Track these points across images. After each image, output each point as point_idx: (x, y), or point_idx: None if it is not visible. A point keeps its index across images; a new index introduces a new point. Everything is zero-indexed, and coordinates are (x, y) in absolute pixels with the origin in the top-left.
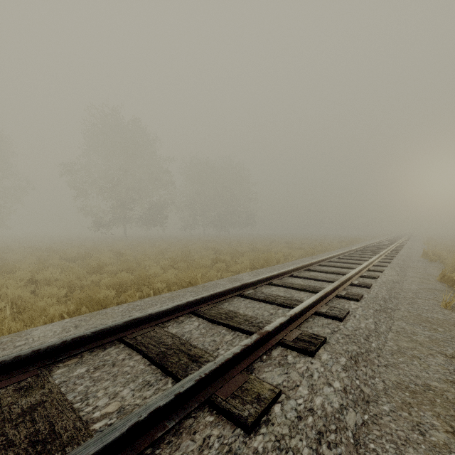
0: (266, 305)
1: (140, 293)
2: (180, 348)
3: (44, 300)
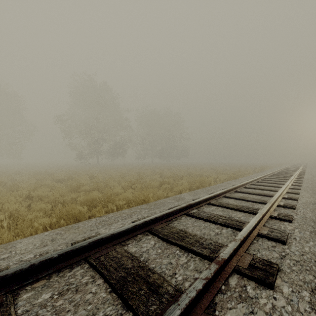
0: (210, 224)
1: (106, 208)
2: (140, 272)
3: (33, 214)
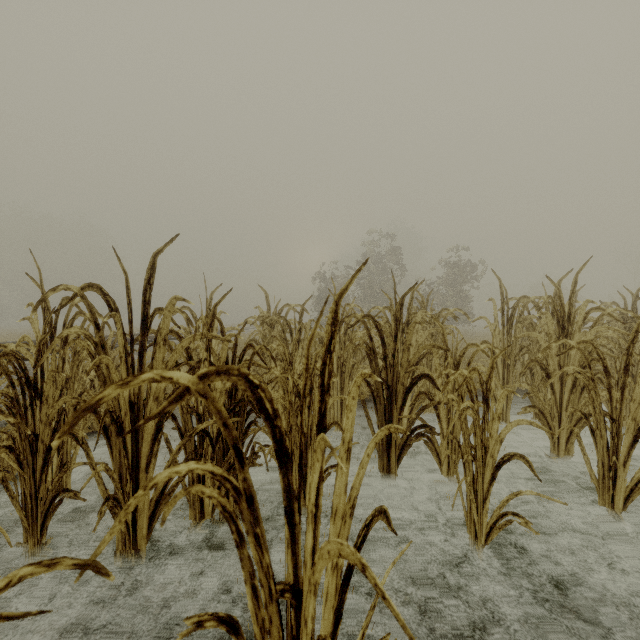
0: None
1: None
2: None
3: None
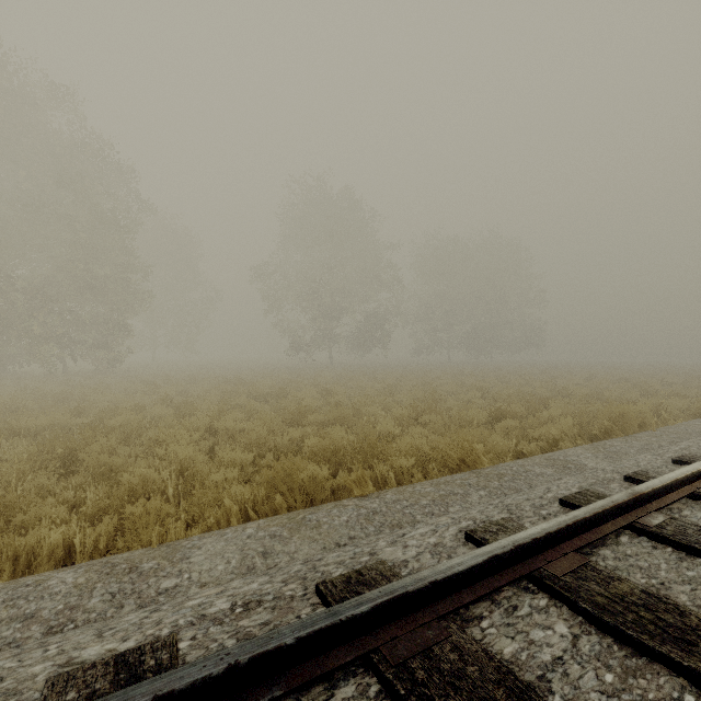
0: None
1: (369, 472)
2: None
3: (221, 472)
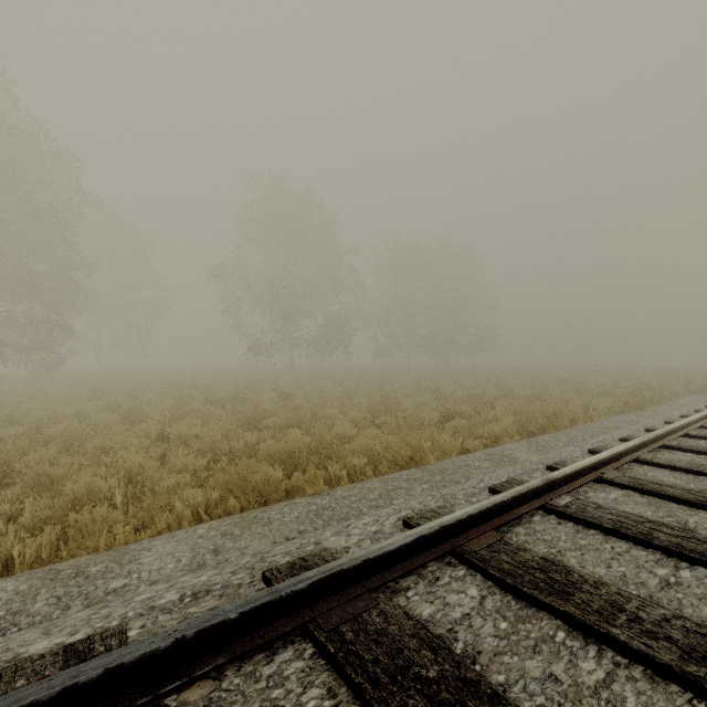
0: (628, 546)
1: (323, 472)
2: (470, 703)
3: (172, 477)
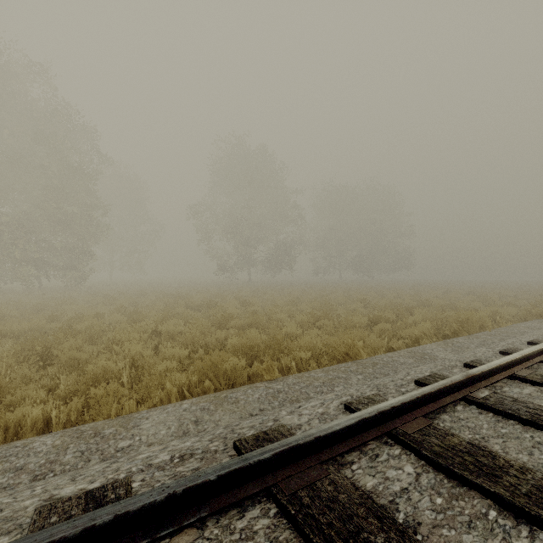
0: None
1: (276, 362)
2: None
3: (163, 363)
